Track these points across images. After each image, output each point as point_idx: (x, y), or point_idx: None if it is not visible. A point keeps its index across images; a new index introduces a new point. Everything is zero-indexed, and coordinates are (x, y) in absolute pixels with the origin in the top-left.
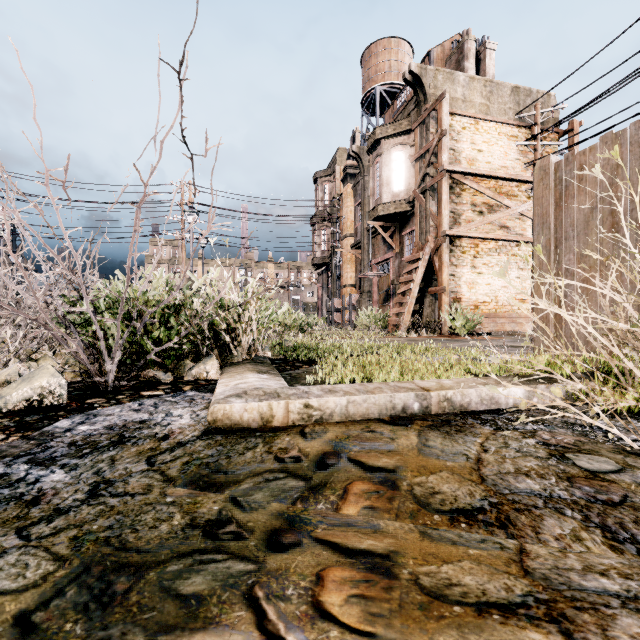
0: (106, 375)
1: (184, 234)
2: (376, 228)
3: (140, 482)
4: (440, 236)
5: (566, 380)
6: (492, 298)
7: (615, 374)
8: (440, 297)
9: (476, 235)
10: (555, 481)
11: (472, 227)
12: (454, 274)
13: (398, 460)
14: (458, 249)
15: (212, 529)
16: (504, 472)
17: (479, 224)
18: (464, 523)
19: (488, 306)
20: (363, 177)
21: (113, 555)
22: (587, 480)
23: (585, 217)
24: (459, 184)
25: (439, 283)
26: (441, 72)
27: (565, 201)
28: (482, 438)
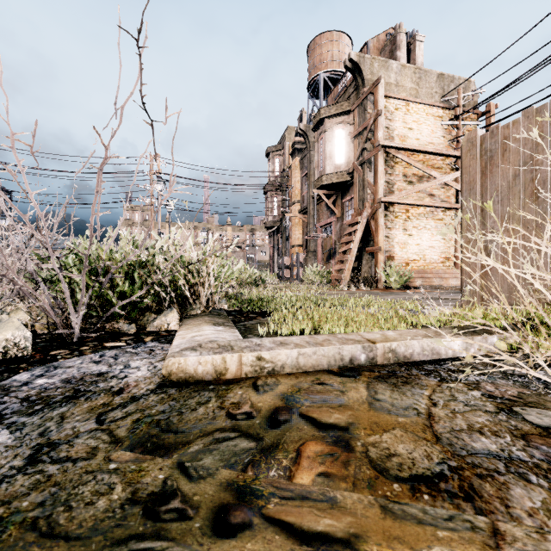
0: (72, 327)
1: (153, 200)
2: (320, 196)
3: (85, 444)
4: (376, 202)
5: (503, 332)
6: (421, 256)
7: (545, 326)
8: (376, 255)
9: (407, 202)
10: (510, 439)
11: (404, 195)
12: (388, 236)
13: (350, 416)
14: (391, 214)
15: (154, 505)
16: (457, 429)
17: (410, 192)
18: (426, 494)
19: (417, 263)
20: (309, 151)
21: (37, 544)
22: (542, 438)
23: (508, 184)
24: (392, 157)
25: (375, 243)
26: (377, 60)
27: (490, 170)
28: (429, 390)
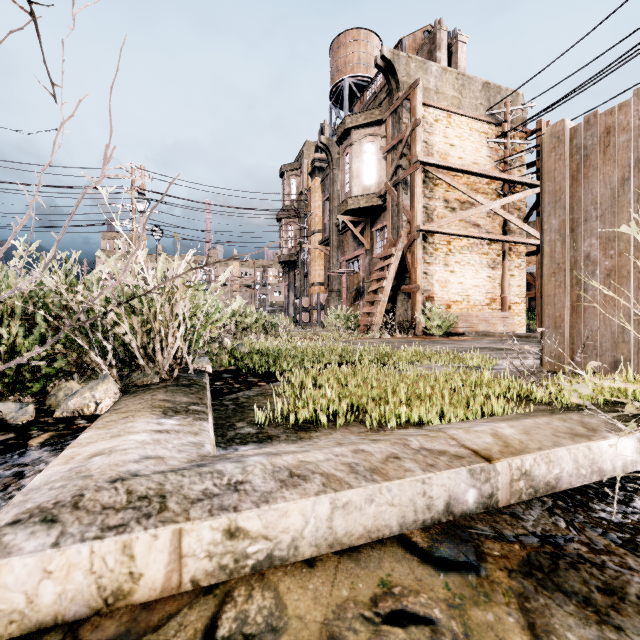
0: None
1: (135, 224)
2: (346, 223)
3: None
4: (413, 231)
5: None
6: (464, 297)
7: None
8: (413, 296)
9: (450, 231)
10: None
11: (446, 223)
12: (427, 272)
13: None
14: (431, 246)
15: None
16: None
17: (452, 220)
18: None
19: (460, 305)
20: (332, 170)
21: None
22: None
23: (613, 192)
24: (432, 178)
25: (412, 281)
26: (414, 60)
27: (585, 173)
28: None
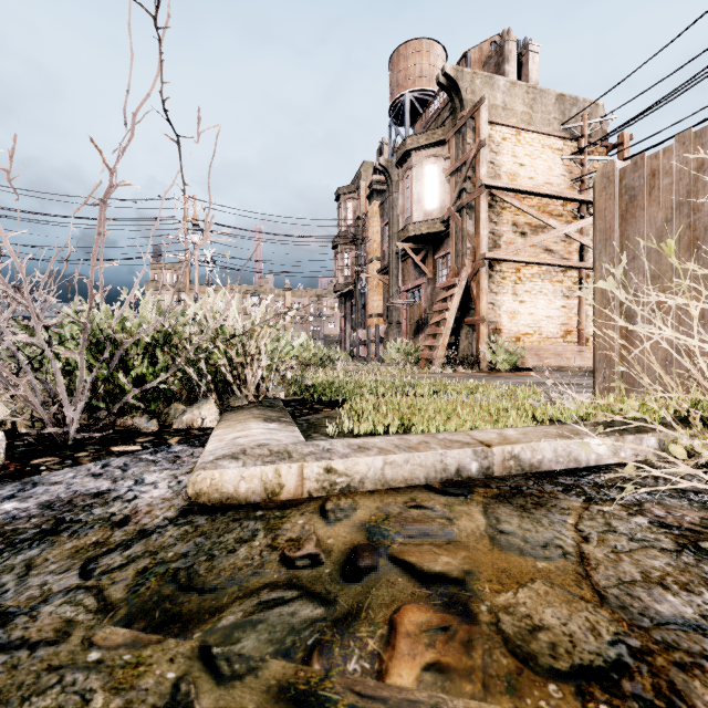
0: (67, 424)
1: (188, 256)
2: (406, 250)
3: (56, 615)
4: (478, 259)
5: (667, 430)
6: (535, 329)
7: None
8: (478, 328)
9: (518, 259)
10: None
11: (514, 250)
12: (493, 302)
13: (465, 559)
14: (498, 274)
15: None
16: (627, 580)
17: (521, 246)
18: (604, 704)
19: (531, 338)
20: (391, 193)
21: None
22: None
23: (657, 232)
24: (499, 202)
25: (477, 312)
26: (479, 75)
27: (633, 213)
28: (573, 516)
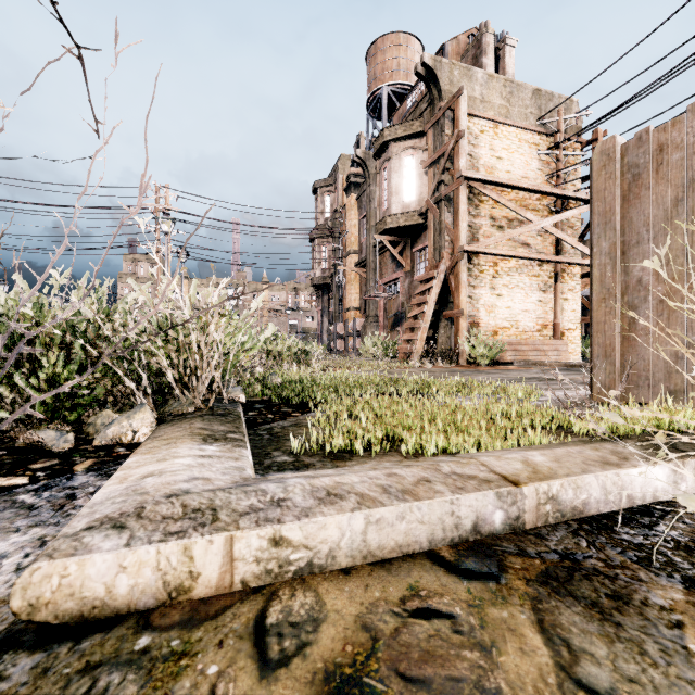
0: None
1: (159, 246)
2: (384, 243)
3: None
4: (457, 252)
5: None
6: (512, 323)
7: None
8: (457, 321)
9: (497, 252)
10: None
11: (492, 243)
12: (471, 296)
13: None
14: (476, 268)
15: None
16: None
17: (500, 239)
18: None
19: (508, 332)
20: (369, 186)
21: None
22: None
23: (666, 213)
24: (477, 194)
25: (456, 305)
26: (457, 67)
27: (637, 193)
28: (692, 632)
